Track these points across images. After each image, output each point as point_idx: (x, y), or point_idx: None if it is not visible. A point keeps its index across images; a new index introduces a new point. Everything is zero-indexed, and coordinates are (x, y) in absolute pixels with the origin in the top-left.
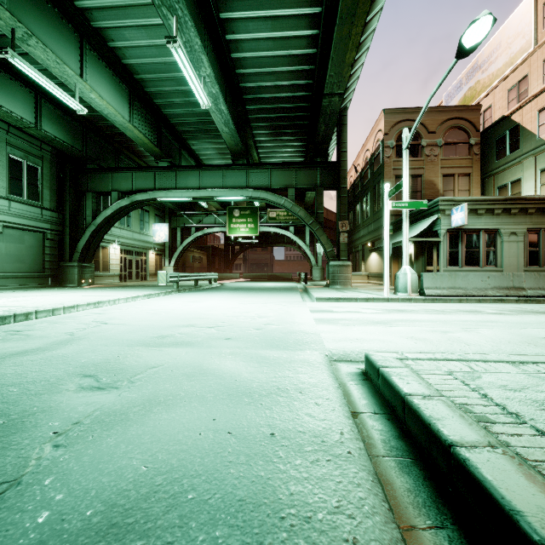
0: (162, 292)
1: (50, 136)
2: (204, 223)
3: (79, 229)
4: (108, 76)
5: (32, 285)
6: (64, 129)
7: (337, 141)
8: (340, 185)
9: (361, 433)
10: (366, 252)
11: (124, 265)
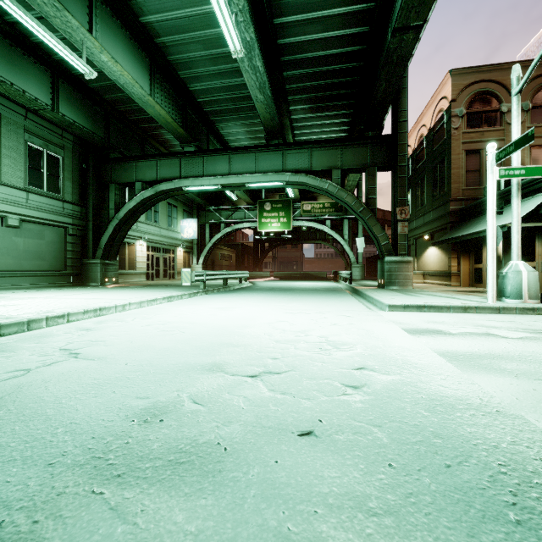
0: (185, 293)
1: (68, 120)
2: (234, 218)
3: (103, 224)
4: (124, 38)
5: (53, 284)
6: (84, 114)
7: (393, 111)
8: (397, 163)
9: None
10: (420, 247)
11: (151, 262)
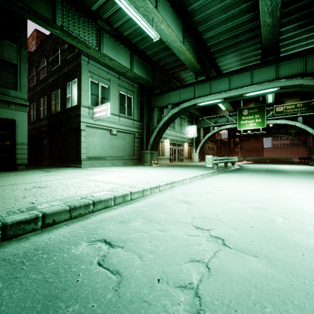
0: (209, 172)
1: (137, 75)
2: (219, 123)
3: (150, 131)
4: (171, 13)
5: (129, 164)
6: (143, 71)
7: None
8: None
9: None
10: None
11: (172, 152)
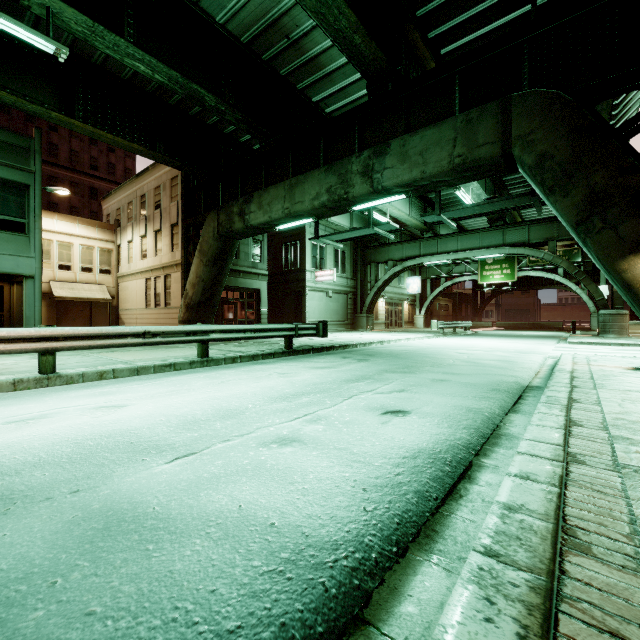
0: (434, 335)
1: None
2: (454, 272)
3: (365, 290)
4: None
5: (343, 329)
6: (361, 224)
7: None
8: None
9: (544, 363)
10: None
11: (387, 314)
